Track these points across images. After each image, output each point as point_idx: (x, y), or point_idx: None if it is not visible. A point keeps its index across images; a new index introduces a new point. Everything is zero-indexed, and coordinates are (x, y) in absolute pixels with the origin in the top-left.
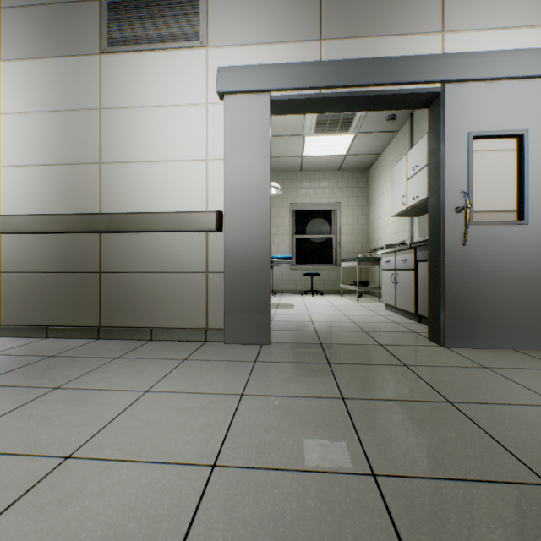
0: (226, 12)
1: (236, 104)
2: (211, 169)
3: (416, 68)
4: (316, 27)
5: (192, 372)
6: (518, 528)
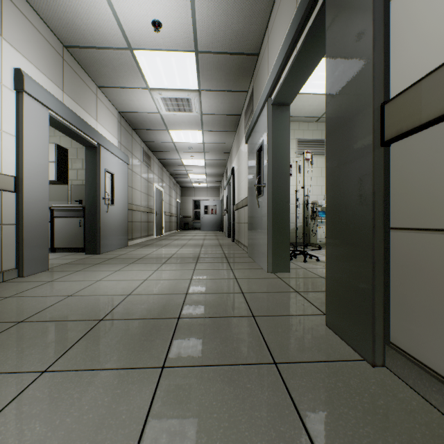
0: (16, 22)
1: (31, 104)
2: (5, 139)
3: (97, 135)
4: (62, 82)
5: (80, 277)
6: (177, 260)
